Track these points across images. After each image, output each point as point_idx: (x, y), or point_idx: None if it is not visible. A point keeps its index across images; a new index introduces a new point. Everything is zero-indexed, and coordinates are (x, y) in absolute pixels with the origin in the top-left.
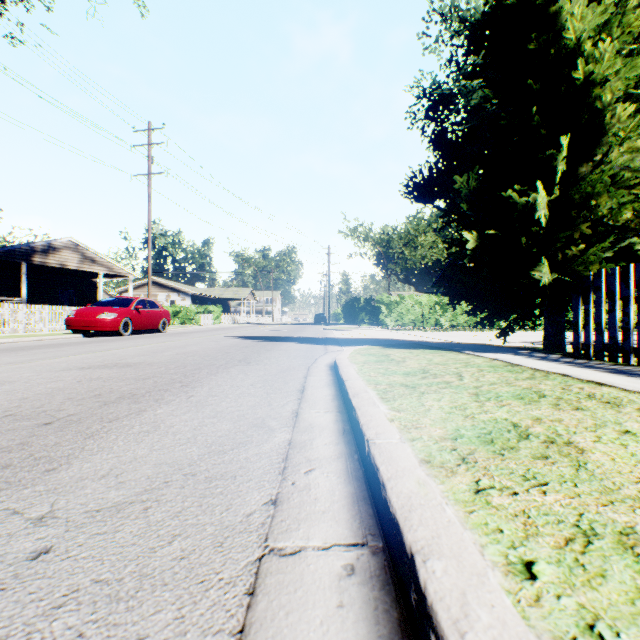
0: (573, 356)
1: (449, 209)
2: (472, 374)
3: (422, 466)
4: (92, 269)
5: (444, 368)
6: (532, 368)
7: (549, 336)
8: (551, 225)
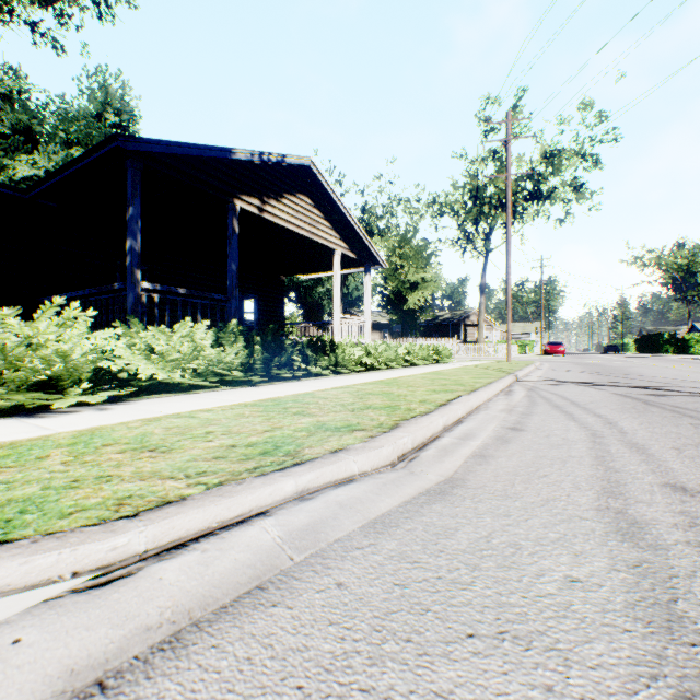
0: None
1: None
2: None
3: None
4: None
5: None
6: None
7: None
8: None
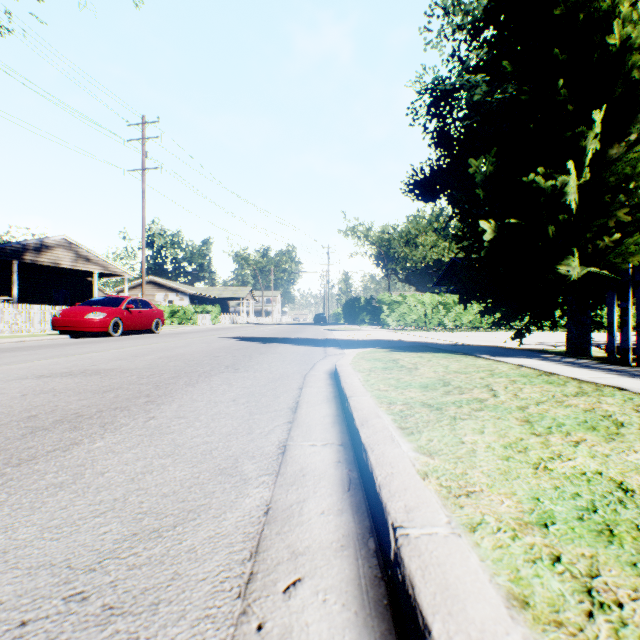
0: (609, 361)
1: (461, 198)
2: (505, 387)
3: (518, 621)
4: (86, 268)
5: (467, 378)
6: (572, 378)
7: (573, 338)
8: (580, 213)
